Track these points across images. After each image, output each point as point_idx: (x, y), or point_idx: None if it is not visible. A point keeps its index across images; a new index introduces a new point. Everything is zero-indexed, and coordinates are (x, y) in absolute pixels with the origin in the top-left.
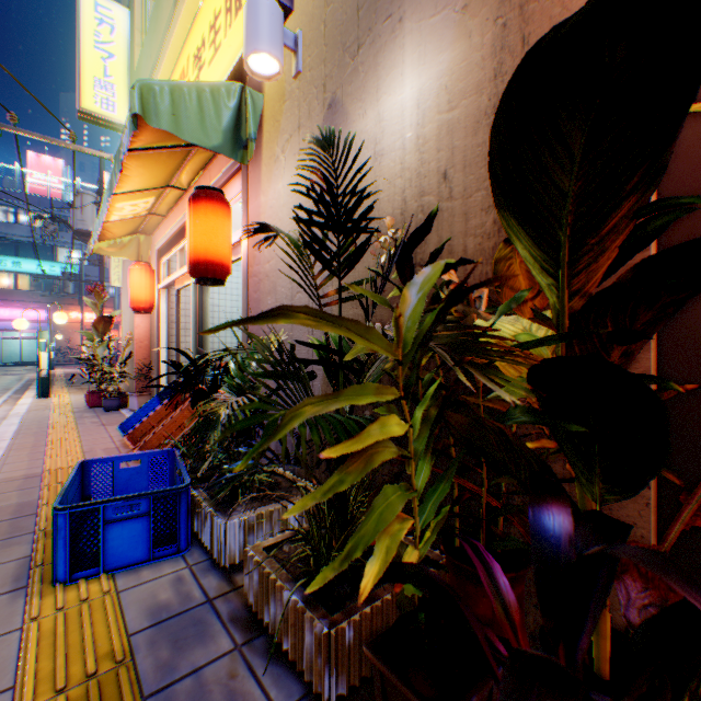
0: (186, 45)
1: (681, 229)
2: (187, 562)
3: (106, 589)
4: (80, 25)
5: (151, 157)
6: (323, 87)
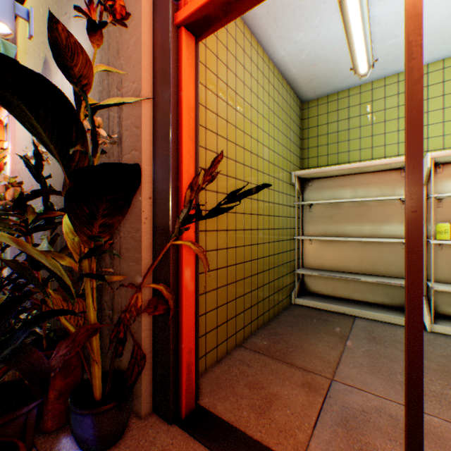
0: None
1: (160, 161)
2: None
3: None
4: None
5: None
6: (42, 49)
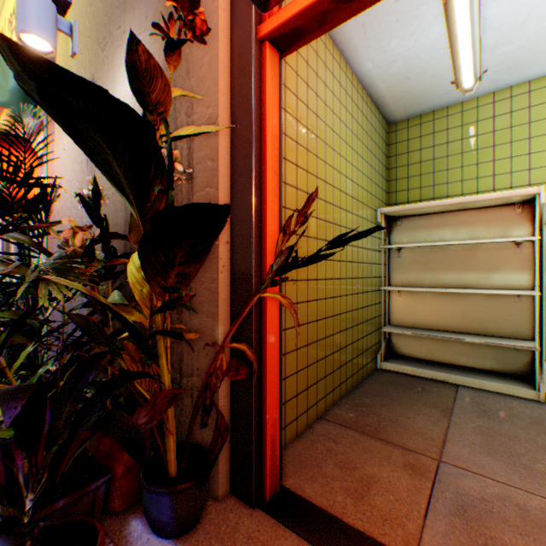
0: (4, 8)
1: (239, 199)
2: None
3: None
4: None
5: None
6: (88, 69)
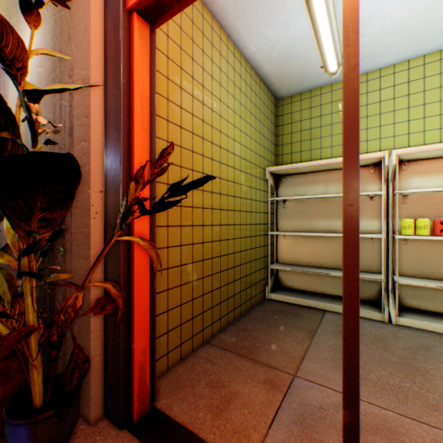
0: None
1: (111, 153)
2: None
3: None
4: None
5: None
6: None
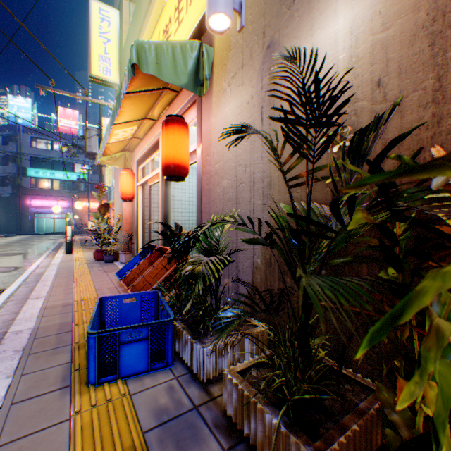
0: (157, 25)
1: None
2: (174, 374)
3: (122, 392)
4: (90, 23)
5: (138, 97)
6: (262, 34)
